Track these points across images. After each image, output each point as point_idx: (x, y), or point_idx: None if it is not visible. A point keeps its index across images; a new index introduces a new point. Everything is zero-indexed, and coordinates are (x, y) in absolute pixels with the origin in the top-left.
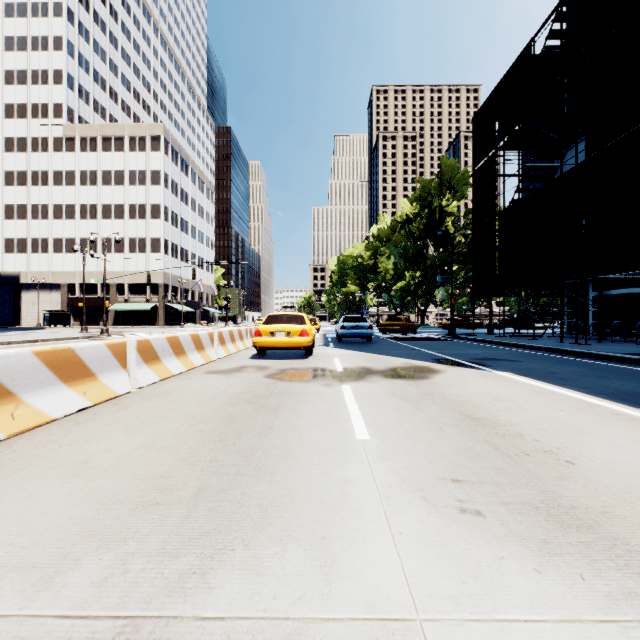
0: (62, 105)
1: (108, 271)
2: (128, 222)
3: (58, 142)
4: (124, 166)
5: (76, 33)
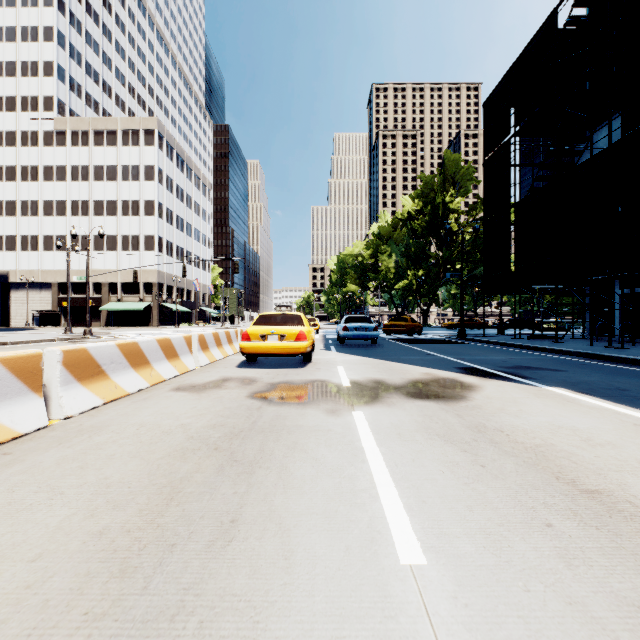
0: (52, 98)
1: (100, 269)
2: (121, 219)
3: (48, 136)
4: (117, 161)
5: (67, 24)
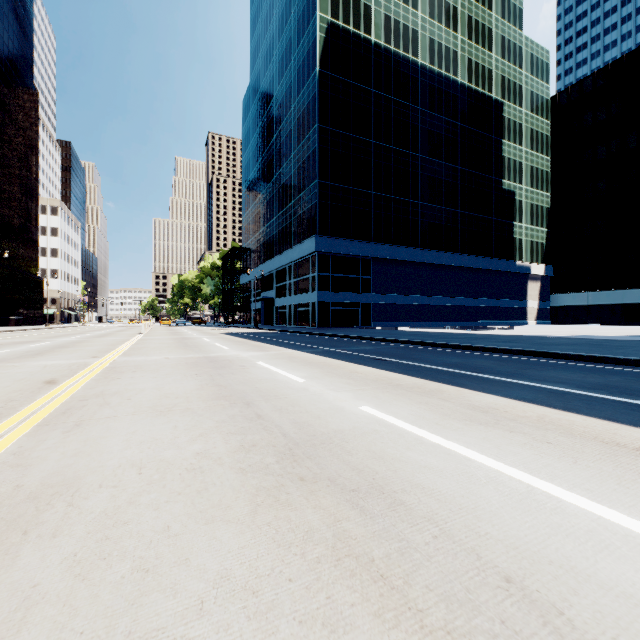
0: None
1: None
2: None
3: None
4: None
5: None
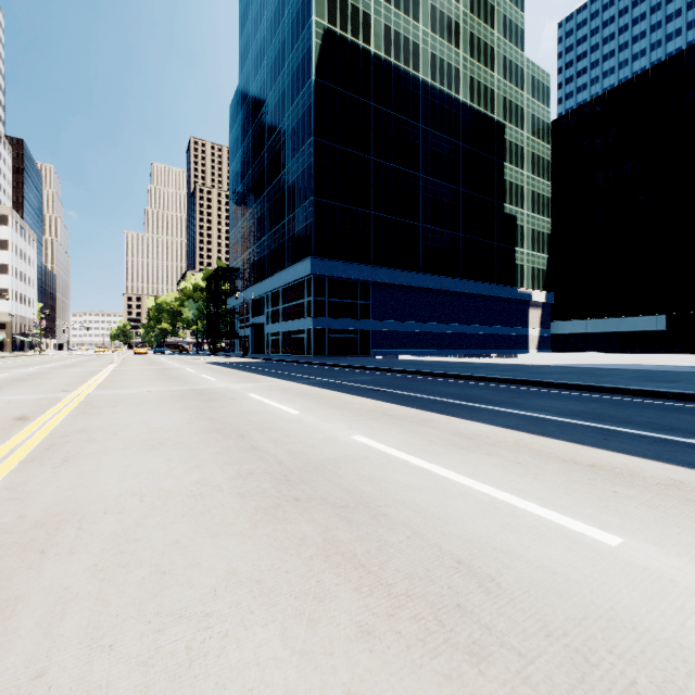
0: None
1: None
2: None
3: None
4: None
5: None
